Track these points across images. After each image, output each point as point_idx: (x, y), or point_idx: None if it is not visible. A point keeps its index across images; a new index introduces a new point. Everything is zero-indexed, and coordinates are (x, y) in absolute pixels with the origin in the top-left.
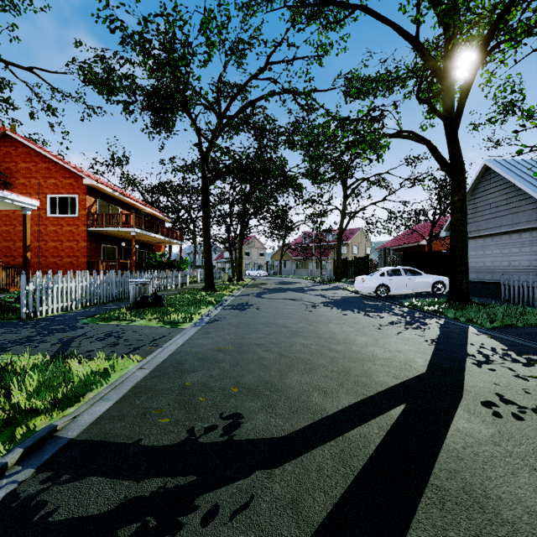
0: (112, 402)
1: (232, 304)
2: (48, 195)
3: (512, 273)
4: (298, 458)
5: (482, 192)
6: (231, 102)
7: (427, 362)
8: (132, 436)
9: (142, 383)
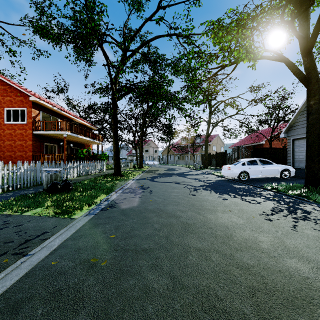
0: None
1: (130, 188)
2: (5, 108)
3: None
4: None
5: None
6: (132, 39)
7: None
8: None
9: None
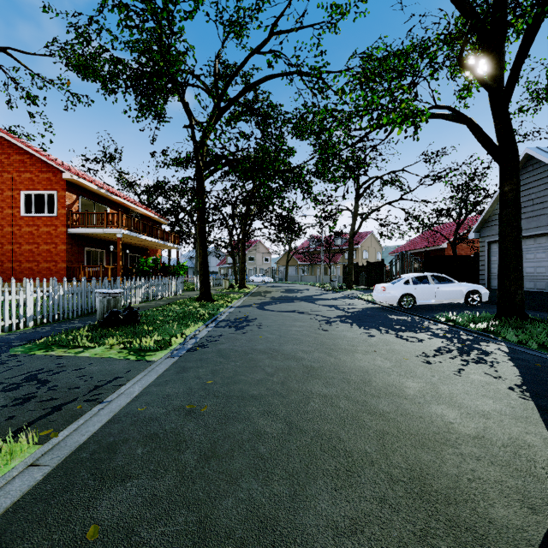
0: None
1: (228, 320)
2: (22, 191)
3: None
4: None
5: (521, 186)
6: (229, 82)
7: None
8: None
9: (2, 522)
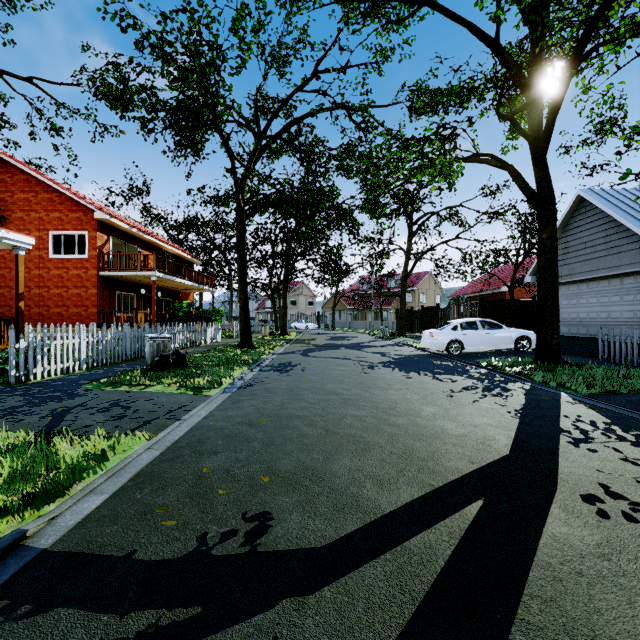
0: (106, 496)
1: (271, 365)
2: (51, 231)
3: (612, 327)
4: (341, 579)
5: (575, 228)
6: (271, 120)
7: (511, 441)
8: (124, 546)
9: (148, 469)
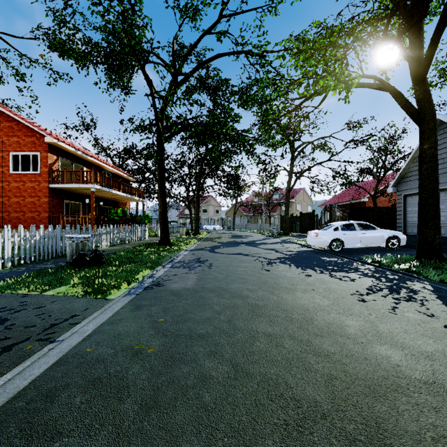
0: None
1: (182, 261)
2: (11, 152)
3: None
4: None
5: None
6: (185, 59)
7: None
8: None
9: None
